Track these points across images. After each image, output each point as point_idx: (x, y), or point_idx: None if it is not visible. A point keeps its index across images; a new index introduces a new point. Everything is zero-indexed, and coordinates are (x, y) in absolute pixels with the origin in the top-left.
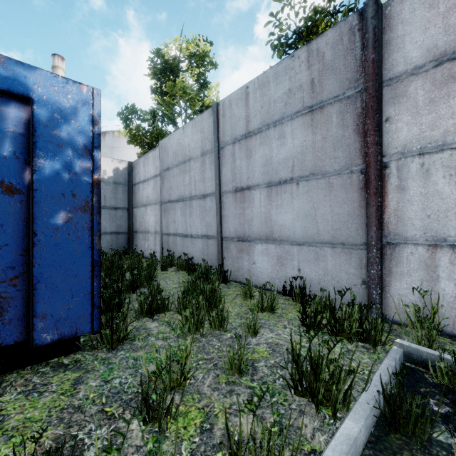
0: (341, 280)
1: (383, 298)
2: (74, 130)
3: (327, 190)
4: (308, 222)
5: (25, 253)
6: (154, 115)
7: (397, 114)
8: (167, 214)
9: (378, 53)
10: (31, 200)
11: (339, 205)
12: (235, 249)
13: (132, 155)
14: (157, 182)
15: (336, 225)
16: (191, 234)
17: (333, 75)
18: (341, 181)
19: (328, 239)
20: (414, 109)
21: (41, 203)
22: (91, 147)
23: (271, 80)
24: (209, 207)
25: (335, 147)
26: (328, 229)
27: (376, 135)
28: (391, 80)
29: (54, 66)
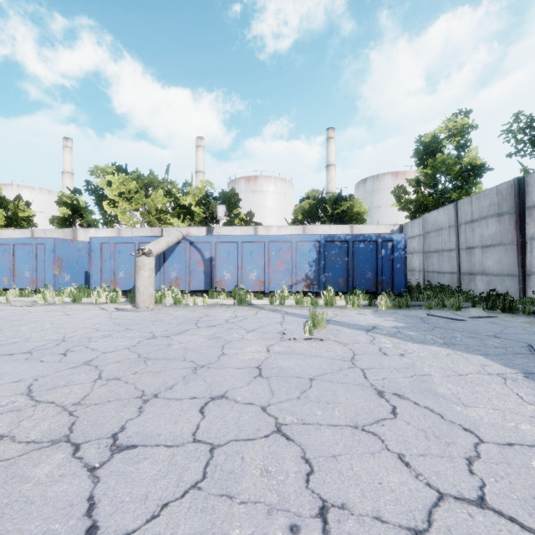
0: (511, 291)
1: (525, 297)
2: (401, 245)
3: (505, 251)
4: (498, 265)
5: (391, 273)
6: (418, 183)
7: (530, 222)
8: (427, 259)
9: (519, 198)
10: (393, 262)
11: (509, 258)
12: (467, 279)
13: (391, 195)
14: (421, 239)
15: (509, 267)
16: (442, 271)
17: (505, 202)
18: (510, 248)
19: (506, 273)
20: (534, 221)
21: (395, 262)
22: (404, 248)
23: (482, 197)
24: (452, 256)
25: (507, 233)
26: (506, 268)
27: (519, 231)
28: (528, 208)
29: (328, 138)
